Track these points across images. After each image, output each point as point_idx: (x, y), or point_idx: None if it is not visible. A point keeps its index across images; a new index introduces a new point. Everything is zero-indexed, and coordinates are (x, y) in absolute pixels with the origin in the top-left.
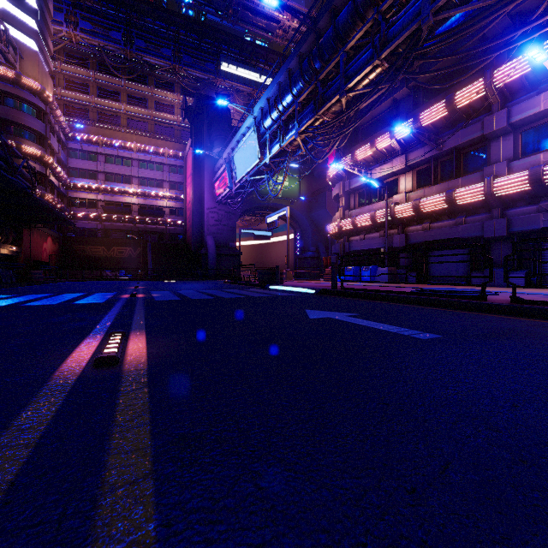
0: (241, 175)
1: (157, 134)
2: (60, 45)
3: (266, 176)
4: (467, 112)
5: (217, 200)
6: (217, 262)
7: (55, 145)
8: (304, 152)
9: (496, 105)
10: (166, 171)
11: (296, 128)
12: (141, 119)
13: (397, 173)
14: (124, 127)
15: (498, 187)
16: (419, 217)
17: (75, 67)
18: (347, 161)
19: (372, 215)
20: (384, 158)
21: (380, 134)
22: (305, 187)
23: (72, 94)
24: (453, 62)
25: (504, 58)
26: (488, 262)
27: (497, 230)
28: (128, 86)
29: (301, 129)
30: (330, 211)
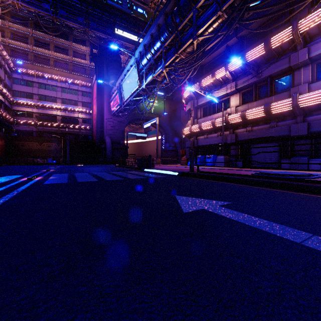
0: (127, 97)
1: (74, 71)
2: (7, 10)
3: (143, 97)
4: (278, 52)
5: (112, 113)
6: (112, 153)
7: (1, 74)
8: (168, 81)
9: (299, 46)
10: (80, 95)
11: (163, 64)
12: (64, 62)
13: (229, 94)
14: (52, 65)
15: (302, 100)
16: (244, 123)
17: (18, 25)
18: (196, 87)
19: (213, 122)
20: (220, 85)
21: (218, 69)
22: (167, 107)
23: (16, 43)
24: (267, 19)
25: (306, 13)
26: (292, 152)
27: (301, 131)
28: (55, 40)
29: (166, 64)
30: (183, 122)
